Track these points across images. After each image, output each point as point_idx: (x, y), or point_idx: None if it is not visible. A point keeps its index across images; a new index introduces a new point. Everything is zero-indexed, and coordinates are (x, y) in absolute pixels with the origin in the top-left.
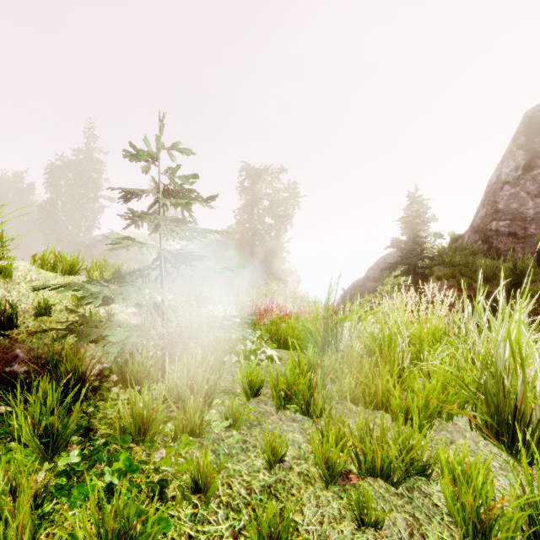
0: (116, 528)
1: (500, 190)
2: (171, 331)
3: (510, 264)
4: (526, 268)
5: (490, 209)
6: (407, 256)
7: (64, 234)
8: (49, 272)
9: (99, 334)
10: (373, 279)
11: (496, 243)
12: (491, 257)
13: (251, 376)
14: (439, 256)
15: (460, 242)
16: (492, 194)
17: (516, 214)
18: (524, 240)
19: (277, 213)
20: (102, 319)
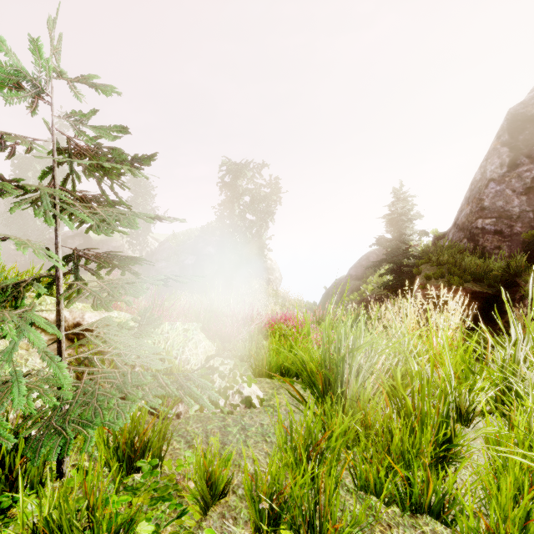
0: None
1: (485, 187)
2: (51, 404)
3: (501, 263)
4: (520, 268)
5: (475, 207)
6: (393, 254)
7: (31, 229)
8: None
9: None
10: (356, 277)
11: (482, 241)
12: (478, 256)
13: (212, 466)
14: (424, 254)
15: (444, 240)
16: (477, 191)
17: (502, 212)
18: (510, 239)
19: (258, 209)
20: None
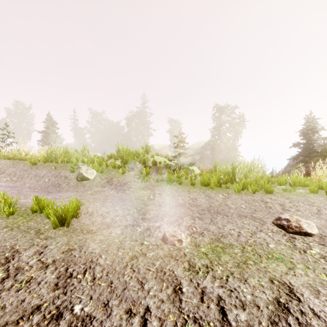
0: (177, 176)
1: None
2: (181, 165)
3: None
4: None
5: None
6: (303, 151)
7: (134, 146)
8: (158, 157)
9: (170, 166)
10: (292, 166)
11: None
12: None
13: (195, 174)
14: (324, 150)
15: None
16: None
17: None
18: None
19: (234, 129)
20: (169, 164)
